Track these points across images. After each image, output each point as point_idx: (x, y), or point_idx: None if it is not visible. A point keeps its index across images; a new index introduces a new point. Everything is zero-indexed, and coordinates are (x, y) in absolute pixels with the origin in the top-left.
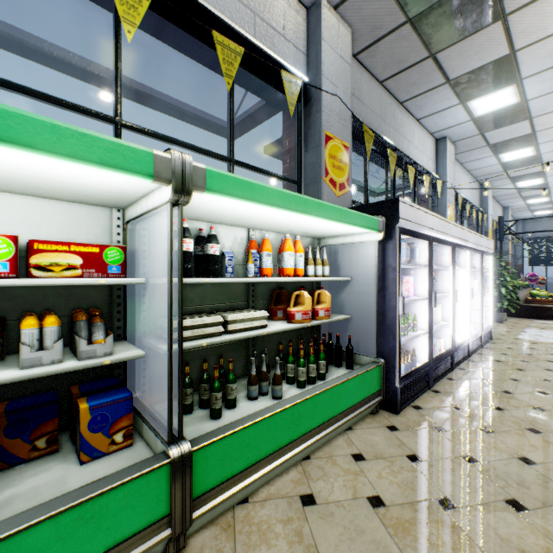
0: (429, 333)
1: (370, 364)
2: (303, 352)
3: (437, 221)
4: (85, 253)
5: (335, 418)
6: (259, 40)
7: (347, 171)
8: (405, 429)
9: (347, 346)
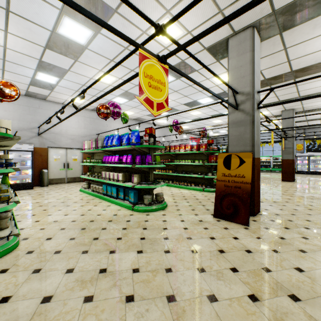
0: (307, 167)
1: None
2: None
3: (311, 153)
4: (268, 159)
5: None
6: None
7: (302, 147)
8: None
9: None
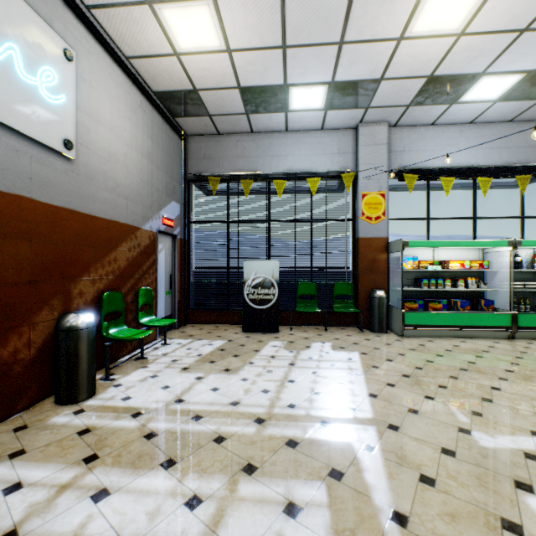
0: None
1: None
2: None
3: None
4: (478, 263)
5: None
6: None
7: None
8: None
9: None
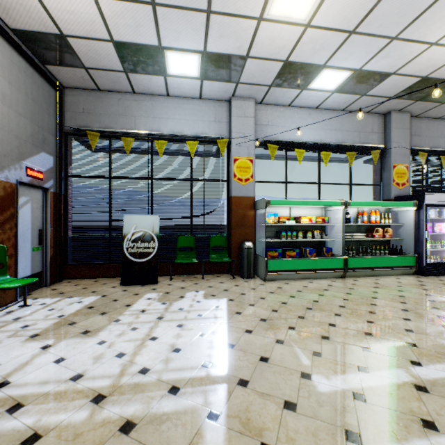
0: None
1: (409, 255)
2: (379, 249)
3: None
4: (322, 219)
5: (389, 267)
6: (361, 140)
7: (407, 176)
8: (424, 278)
9: (399, 248)
